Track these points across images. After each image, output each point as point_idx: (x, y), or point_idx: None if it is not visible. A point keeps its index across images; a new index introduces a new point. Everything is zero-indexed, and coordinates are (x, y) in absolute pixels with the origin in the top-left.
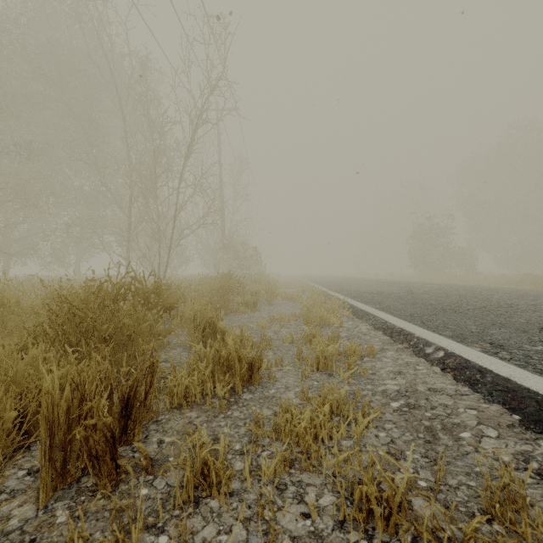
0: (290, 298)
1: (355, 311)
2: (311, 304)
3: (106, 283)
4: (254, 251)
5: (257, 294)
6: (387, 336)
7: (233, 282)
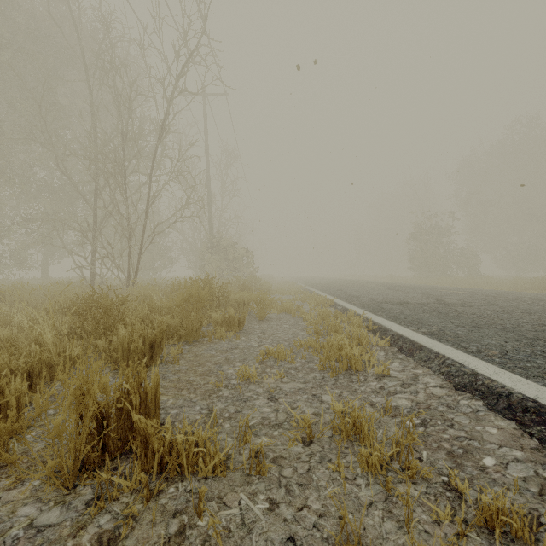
0: (288, 309)
1: (392, 338)
2: (319, 321)
3: (50, 291)
4: (244, 251)
5: (245, 305)
6: (503, 416)
7: (207, 292)
